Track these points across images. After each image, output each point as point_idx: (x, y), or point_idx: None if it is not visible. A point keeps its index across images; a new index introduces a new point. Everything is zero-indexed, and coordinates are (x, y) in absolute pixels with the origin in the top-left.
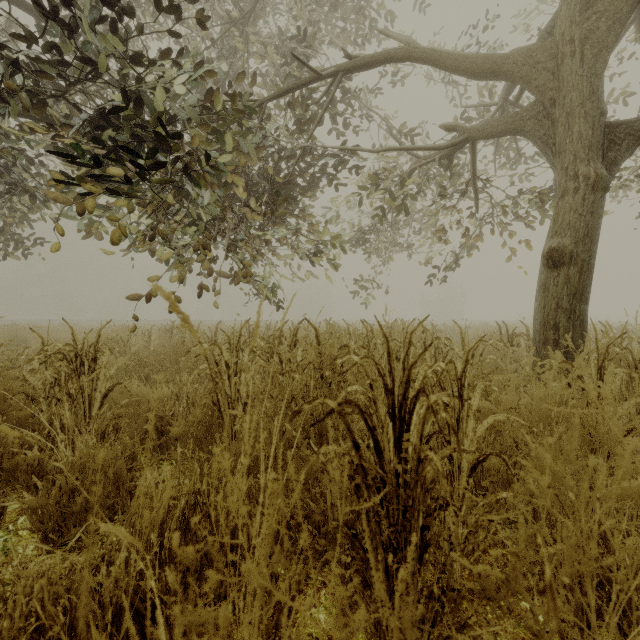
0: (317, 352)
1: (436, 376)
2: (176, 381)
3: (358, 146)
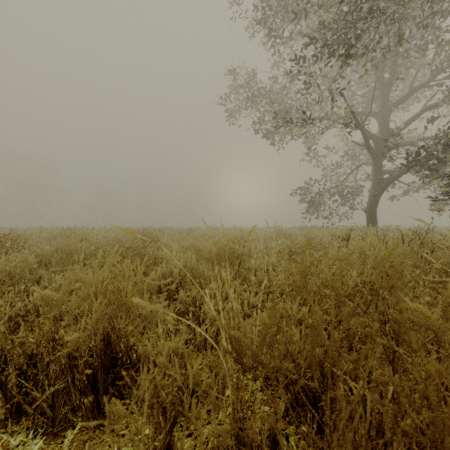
0: None
1: None
2: None
3: None
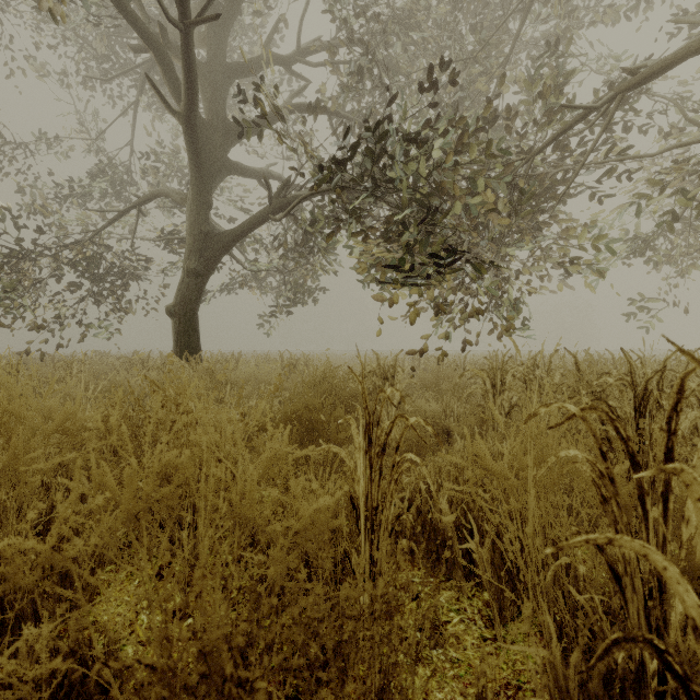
0: (574, 376)
1: (696, 398)
2: (439, 399)
3: (630, 148)
